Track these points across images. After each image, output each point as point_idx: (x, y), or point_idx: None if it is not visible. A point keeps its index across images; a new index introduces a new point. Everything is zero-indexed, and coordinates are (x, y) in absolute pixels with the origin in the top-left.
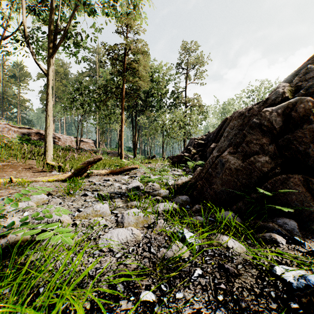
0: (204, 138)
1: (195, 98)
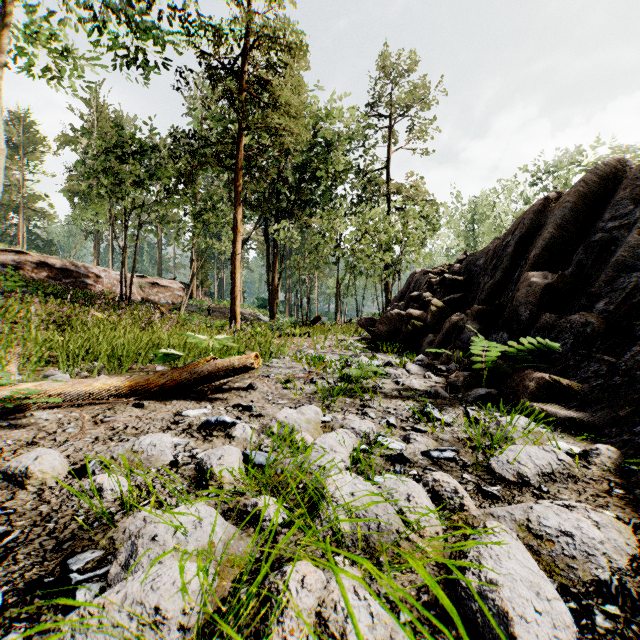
0: (457, 269)
1: (412, 186)
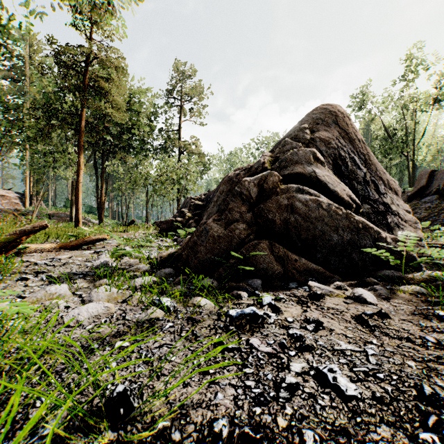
0: (203, 198)
1: (193, 143)
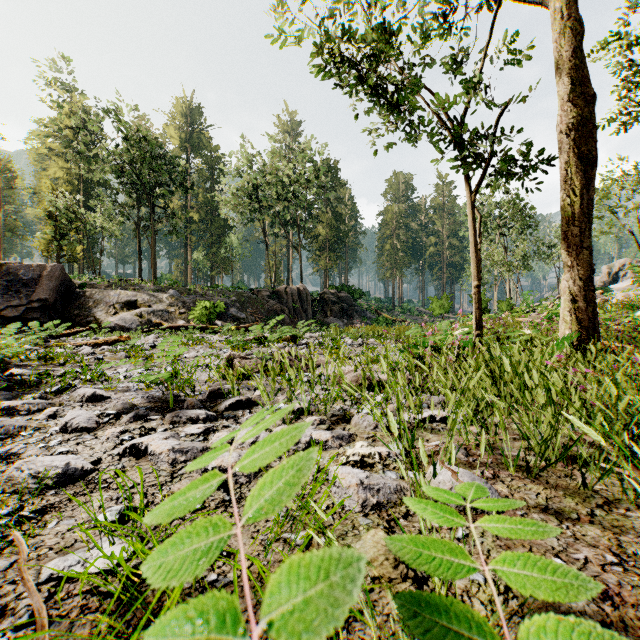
0: None
1: None
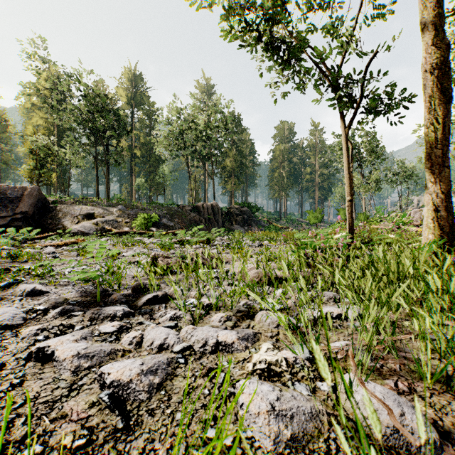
0: None
1: None
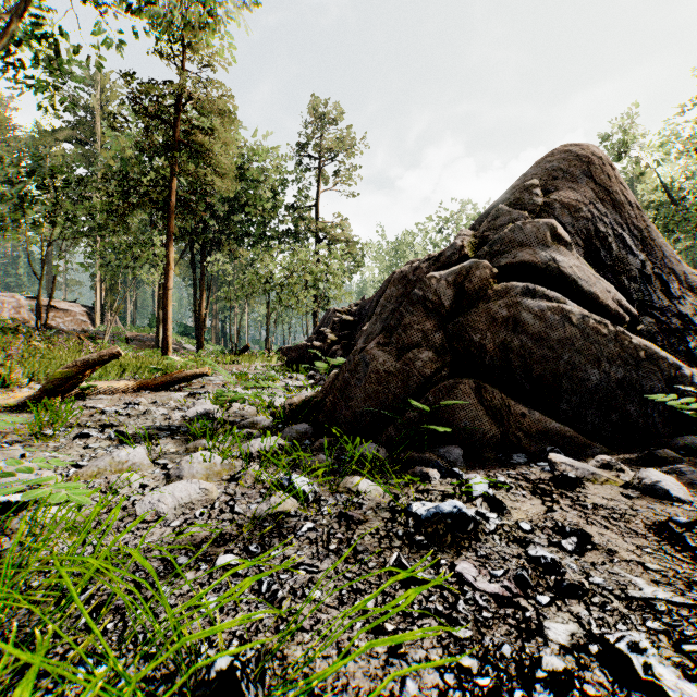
0: (353, 311)
1: (338, 225)
